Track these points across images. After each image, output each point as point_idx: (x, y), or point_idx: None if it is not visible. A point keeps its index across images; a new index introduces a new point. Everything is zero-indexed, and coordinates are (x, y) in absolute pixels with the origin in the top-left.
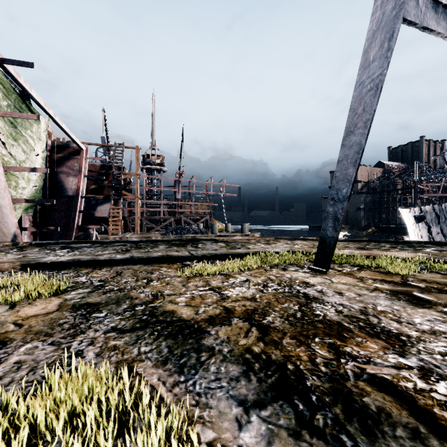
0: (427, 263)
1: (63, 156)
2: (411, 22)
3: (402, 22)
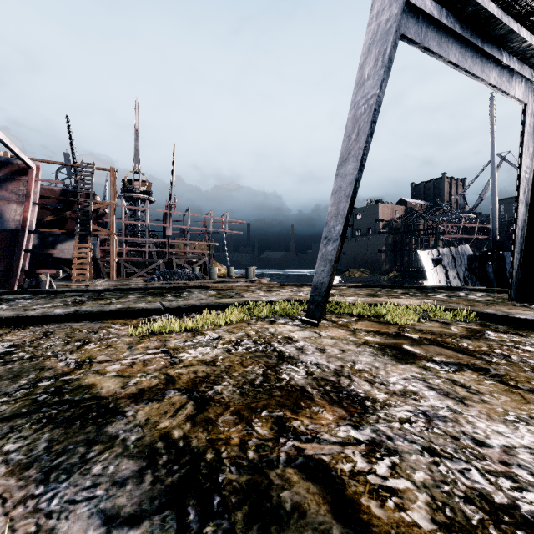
0: (428, 311)
1: (1, 176)
2: (411, 40)
3: (402, 38)
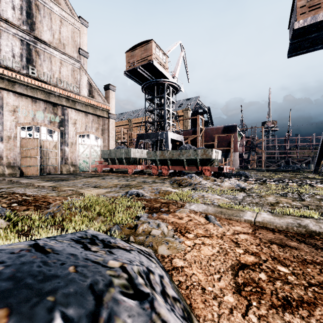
0: None
1: None
2: None
3: None
